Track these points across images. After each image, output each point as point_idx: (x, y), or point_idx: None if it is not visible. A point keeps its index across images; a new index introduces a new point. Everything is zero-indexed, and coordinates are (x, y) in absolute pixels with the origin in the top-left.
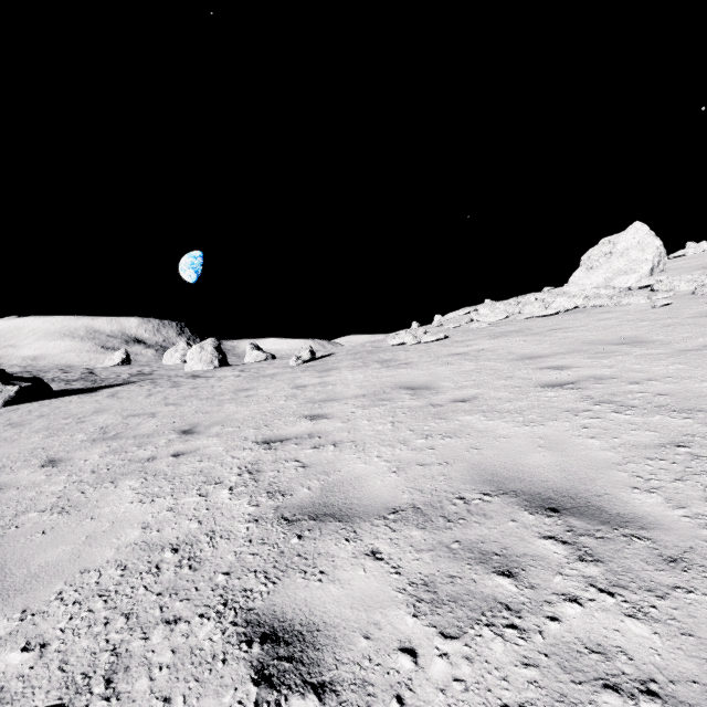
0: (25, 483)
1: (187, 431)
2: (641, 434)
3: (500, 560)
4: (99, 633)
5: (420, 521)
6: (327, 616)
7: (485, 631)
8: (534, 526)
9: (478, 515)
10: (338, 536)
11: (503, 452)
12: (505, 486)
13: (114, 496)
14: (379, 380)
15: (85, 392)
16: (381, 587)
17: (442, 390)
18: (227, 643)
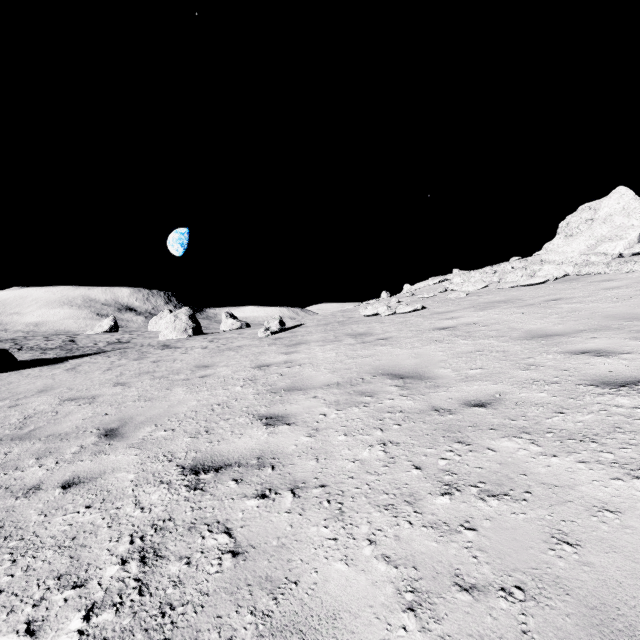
0: None
1: (111, 432)
2: None
3: None
4: None
5: None
6: None
7: None
8: None
9: None
10: None
11: (638, 565)
12: None
13: None
14: (355, 361)
15: (51, 363)
16: None
17: (442, 382)
18: None
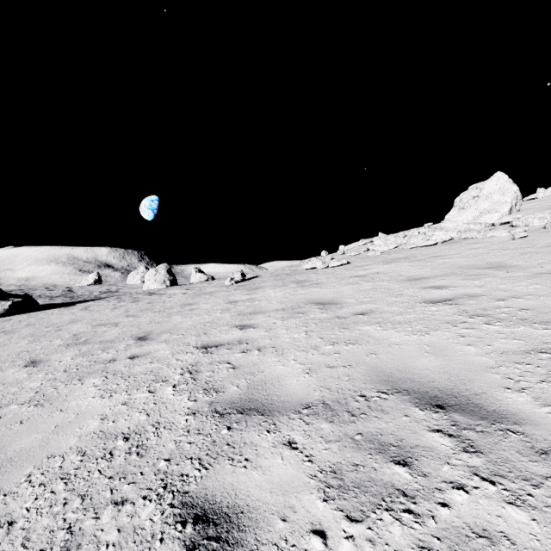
0: (11, 380)
1: (142, 338)
2: (509, 342)
3: (397, 451)
4: (58, 513)
5: (328, 416)
6: (250, 500)
7: (385, 515)
8: (424, 420)
9: (377, 410)
10: (261, 428)
11: (396, 356)
12: (398, 386)
13: (80, 392)
14: (295, 297)
15: (64, 306)
16: (296, 473)
17: (345, 305)
18: (164, 523)
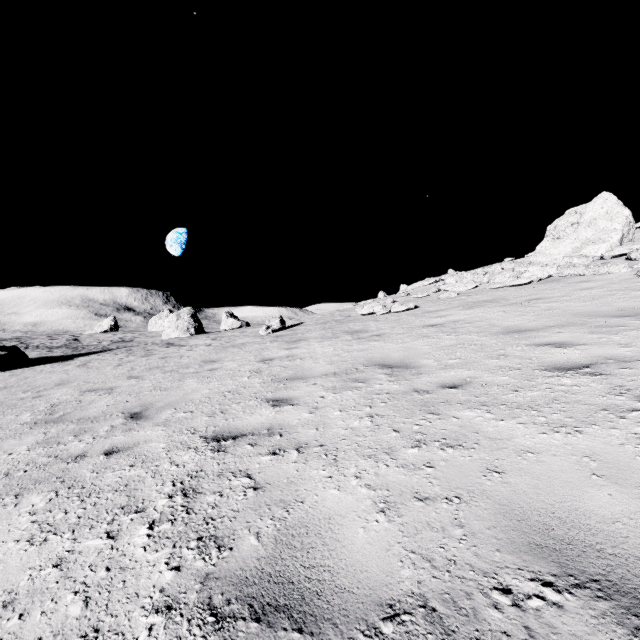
0: None
1: (135, 414)
2: None
3: None
4: None
5: None
6: None
7: None
8: None
9: None
10: None
11: (540, 481)
12: (574, 565)
13: (3, 525)
14: (350, 354)
15: (61, 360)
16: None
17: (424, 370)
18: None
